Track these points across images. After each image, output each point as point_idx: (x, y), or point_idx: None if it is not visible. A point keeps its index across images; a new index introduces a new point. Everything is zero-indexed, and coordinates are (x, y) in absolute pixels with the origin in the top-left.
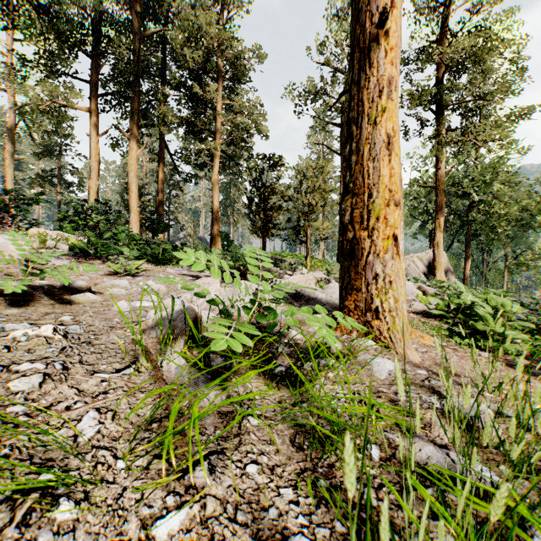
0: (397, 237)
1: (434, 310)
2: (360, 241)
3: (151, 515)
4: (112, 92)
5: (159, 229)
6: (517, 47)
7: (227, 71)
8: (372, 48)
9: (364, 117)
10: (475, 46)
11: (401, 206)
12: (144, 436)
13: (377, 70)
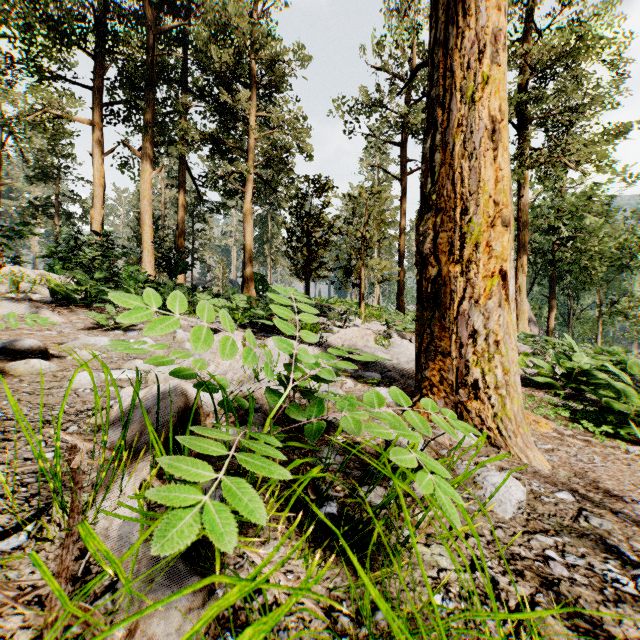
0: (506, 275)
1: (537, 377)
2: (448, 280)
3: None
4: (120, 101)
5: (177, 269)
6: (618, 47)
7: (263, 76)
8: None
9: (455, 92)
10: (566, 46)
11: (511, 228)
12: None
13: (475, 20)
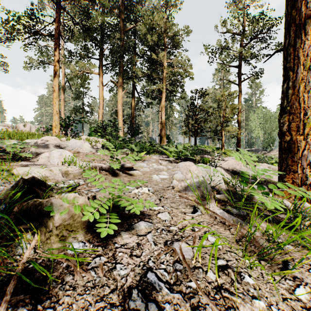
0: None
1: None
2: (296, 142)
3: (288, 288)
4: (109, 63)
5: (134, 134)
6: None
7: (170, 43)
8: (306, 23)
9: (299, 66)
10: None
11: None
12: (241, 248)
13: (310, 36)
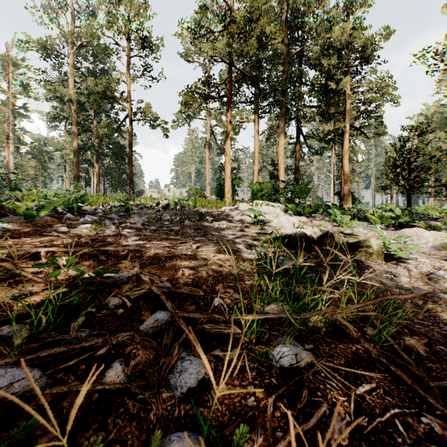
0: None
1: None
2: None
3: None
4: (267, 104)
5: (305, 194)
6: None
7: (357, 58)
8: None
9: None
10: None
11: None
12: None
13: None
